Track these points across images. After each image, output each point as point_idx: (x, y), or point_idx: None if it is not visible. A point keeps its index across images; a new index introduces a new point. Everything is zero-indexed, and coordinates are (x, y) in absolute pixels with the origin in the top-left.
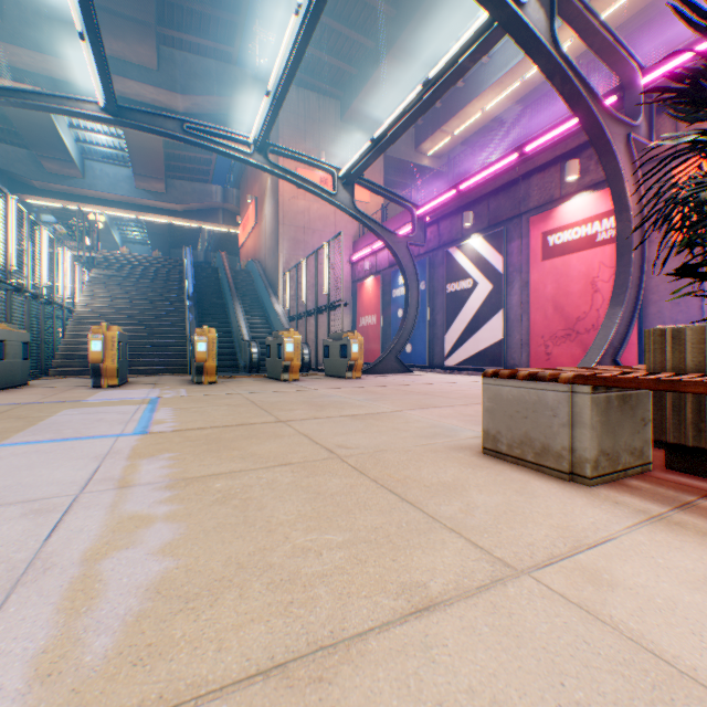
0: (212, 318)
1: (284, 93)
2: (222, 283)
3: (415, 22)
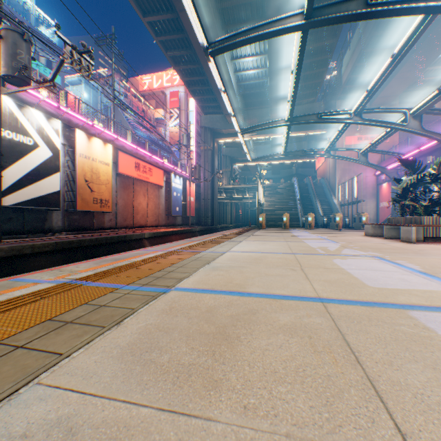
0: (306, 207)
1: (335, 142)
2: (309, 191)
3: (404, 66)
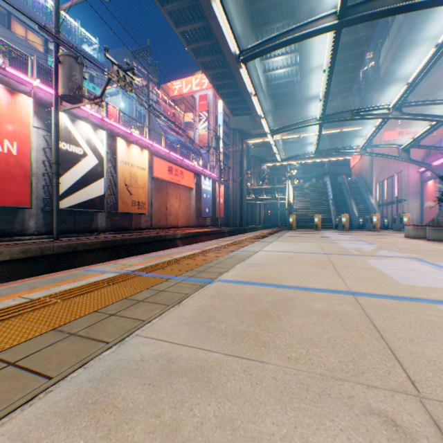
0: (339, 207)
1: (371, 139)
2: (342, 190)
3: None
